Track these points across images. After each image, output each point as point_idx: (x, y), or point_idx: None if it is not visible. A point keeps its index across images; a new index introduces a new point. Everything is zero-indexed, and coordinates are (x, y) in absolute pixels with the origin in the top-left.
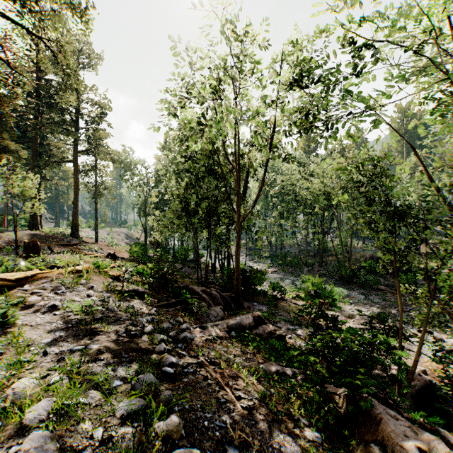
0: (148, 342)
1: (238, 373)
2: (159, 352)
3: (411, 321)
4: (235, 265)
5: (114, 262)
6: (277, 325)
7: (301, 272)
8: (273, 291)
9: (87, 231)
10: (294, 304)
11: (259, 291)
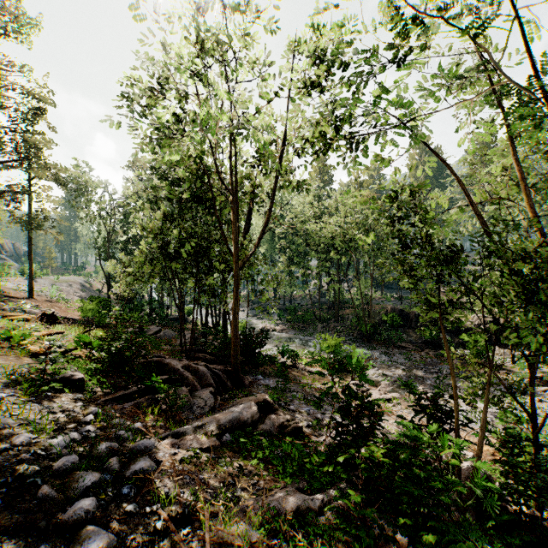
0: (57, 497)
1: (233, 534)
2: (73, 525)
3: (441, 385)
4: (232, 328)
5: (53, 326)
6: (289, 408)
7: (315, 330)
8: (282, 356)
9: (17, 280)
10: (308, 373)
11: (264, 357)
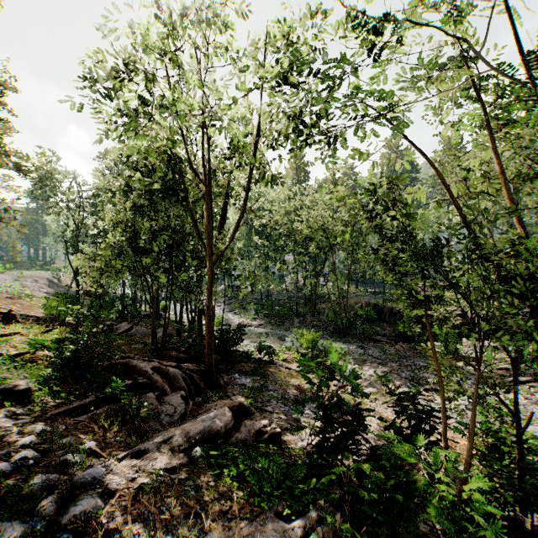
0: None
1: None
2: None
3: (416, 378)
4: (206, 326)
5: (10, 325)
6: (266, 410)
7: (292, 324)
8: (259, 353)
9: None
10: (285, 369)
11: (241, 354)
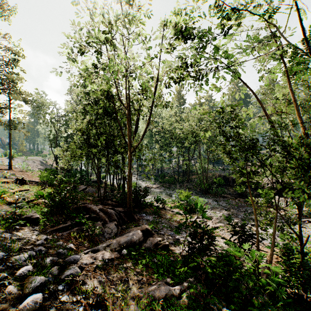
0: (17, 293)
1: None
2: None
3: (247, 218)
4: (127, 187)
5: (23, 186)
6: (161, 233)
7: (175, 187)
8: (157, 203)
9: (3, 159)
10: (171, 212)
11: (146, 203)
